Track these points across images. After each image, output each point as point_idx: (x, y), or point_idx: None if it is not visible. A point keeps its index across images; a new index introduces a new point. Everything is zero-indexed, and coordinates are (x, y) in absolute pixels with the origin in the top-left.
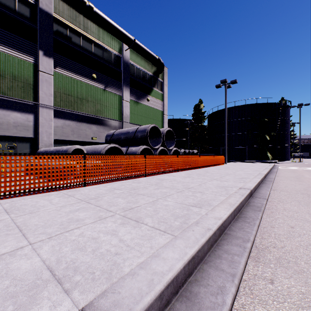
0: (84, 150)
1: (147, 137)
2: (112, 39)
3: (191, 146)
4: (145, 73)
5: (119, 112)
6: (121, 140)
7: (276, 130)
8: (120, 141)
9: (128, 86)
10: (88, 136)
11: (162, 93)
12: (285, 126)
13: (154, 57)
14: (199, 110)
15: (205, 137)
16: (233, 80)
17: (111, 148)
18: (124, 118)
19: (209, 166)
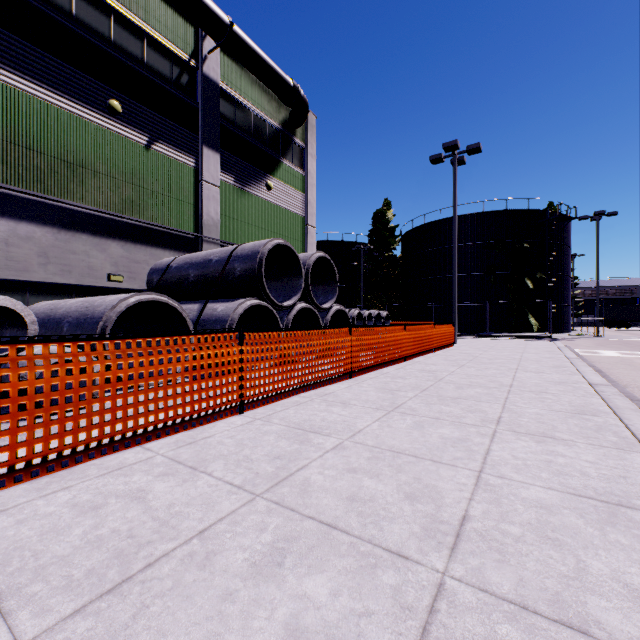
0: (27, 314)
1: (260, 274)
2: (170, 15)
3: (367, 302)
4: (262, 121)
5: (192, 211)
6: (188, 282)
7: (546, 268)
8: (186, 285)
9: (215, 145)
10: (95, 271)
11: (302, 174)
12: (563, 260)
13: (283, 80)
14: (384, 223)
15: (397, 281)
16: (474, 145)
17: (147, 305)
18: (204, 228)
19: (425, 353)
